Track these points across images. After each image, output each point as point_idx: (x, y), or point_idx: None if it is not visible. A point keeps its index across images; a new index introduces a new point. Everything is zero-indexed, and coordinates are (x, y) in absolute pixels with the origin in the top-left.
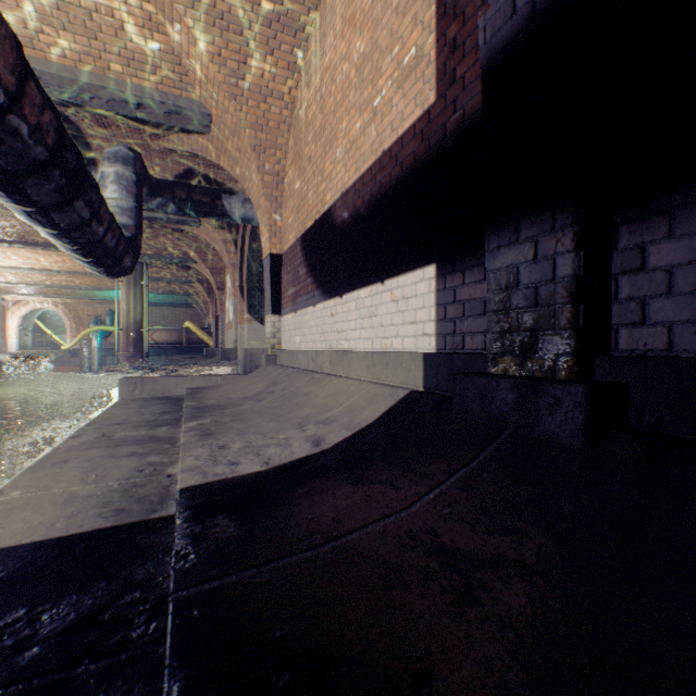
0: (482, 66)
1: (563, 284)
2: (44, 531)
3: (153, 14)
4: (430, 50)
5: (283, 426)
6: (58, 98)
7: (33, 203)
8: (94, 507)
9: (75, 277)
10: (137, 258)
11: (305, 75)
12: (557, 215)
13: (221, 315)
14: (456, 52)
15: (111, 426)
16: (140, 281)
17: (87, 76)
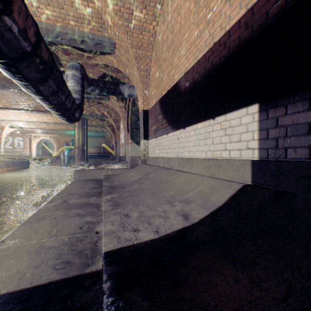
0: None
1: None
2: (17, 281)
3: None
4: None
5: (159, 202)
6: (47, 40)
7: (27, 79)
8: (51, 258)
9: (58, 125)
10: (81, 113)
11: (161, 18)
12: None
13: (118, 141)
14: None
15: (68, 196)
16: (84, 126)
17: (59, 28)
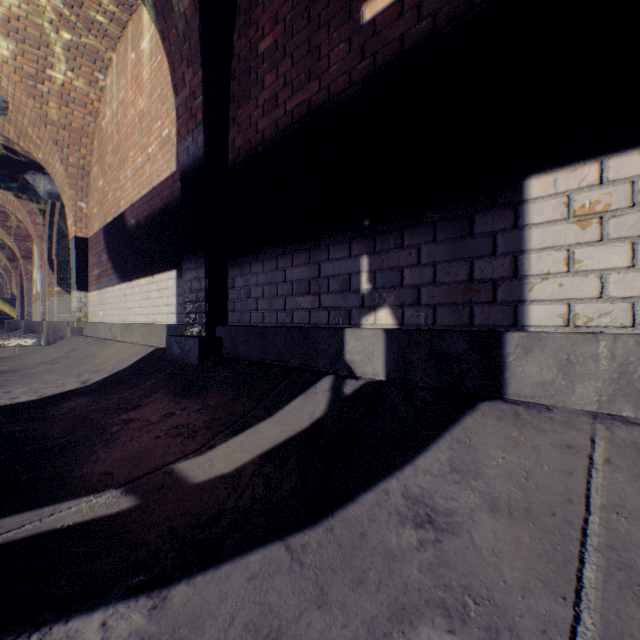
0: (181, 173)
1: (203, 292)
2: None
3: None
4: (174, 137)
5: (65, 377)
6: None
7: None
8: None
9: None
10: None
11: (107, 94)
12: (201, 260)
13: (27, 286)
14: None
15: None
16: None
17: None
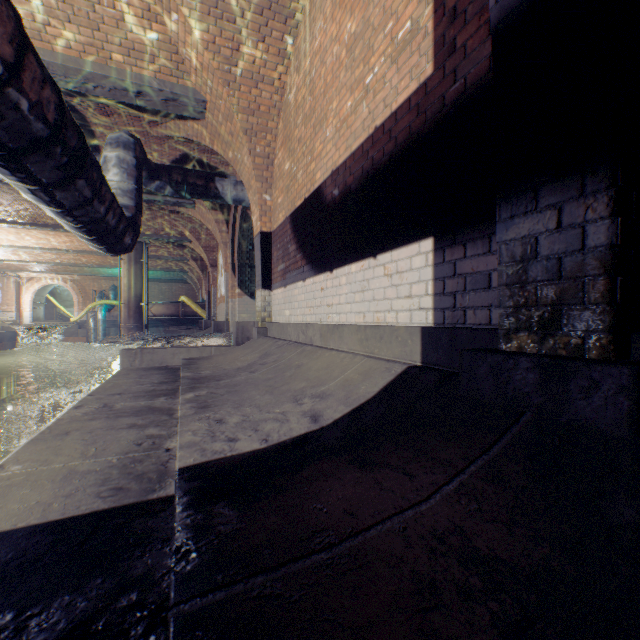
0: (492, 27)
1: (595, 254)
2: (40, 513)
3: (152, 5)
4: (426, 22)
5: (278, 400)
6: (64, 87)
7: (36, 181)
8: (92, 485)
9: (82, 256)
10: (137, 236)
11: (294, 61)
12: (587, 179)
13: (213, 290)
14: (456, 21)
15: (112, 396)
16: (140, 259)
17: (91, 66)
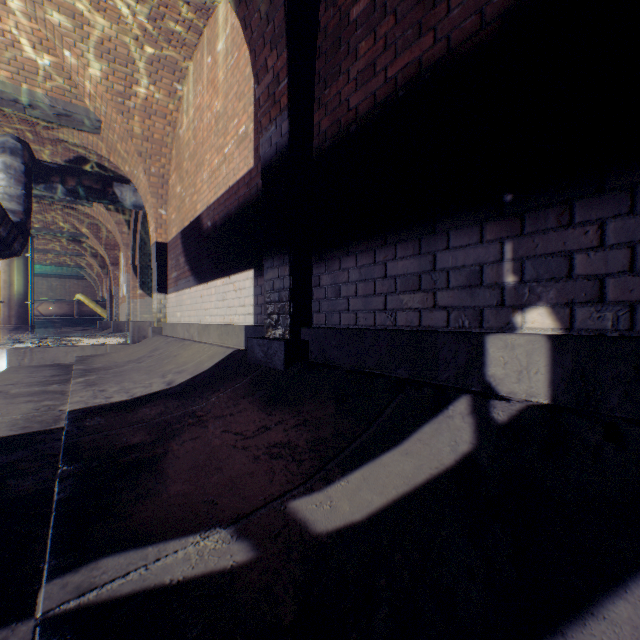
0: (262, 166)
1: (287, 292)
2: None
3: (44, 39)
4: (251, 133)
5: (151, 377)
6: None
7: None
8: (5, 427)
9: None
10: (27, 241)
11: (184, 104)
12: (285, 257)
13: (115, 289)
14: None
15: (5, 386)
16: (25, 252)
17: None
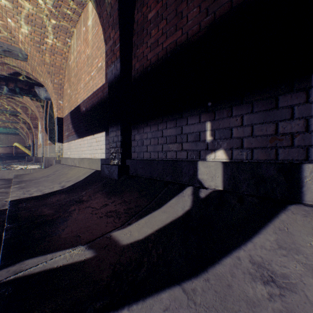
0: (108, 83)
1: (119, 142)
2: None
3: None
4: (104, 66)
5: (54, 184)
6: None
7: None
8: None
9: None
10: None
11: (71, 49)
12: (118, 126)
13: (36, 140)
14: None
15: None
16: None
17: None
